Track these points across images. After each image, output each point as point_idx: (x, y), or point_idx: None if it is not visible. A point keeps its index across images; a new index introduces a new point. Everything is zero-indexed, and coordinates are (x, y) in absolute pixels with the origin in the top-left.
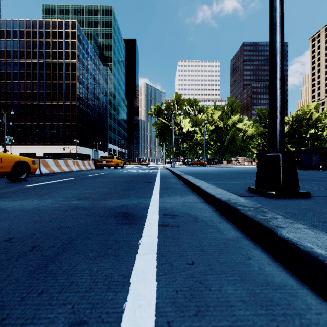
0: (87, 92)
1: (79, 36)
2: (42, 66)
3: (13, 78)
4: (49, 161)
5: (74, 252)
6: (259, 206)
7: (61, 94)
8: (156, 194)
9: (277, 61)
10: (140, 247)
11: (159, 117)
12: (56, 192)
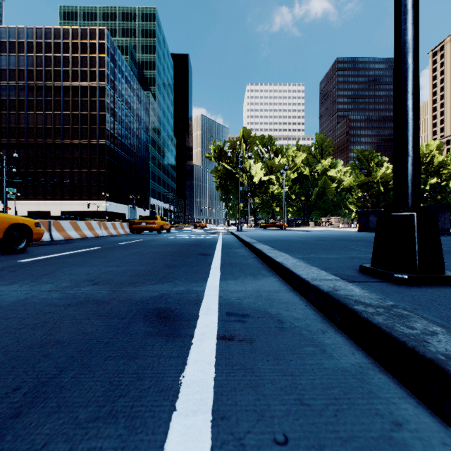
0: (121, 126)
1: (110, 49)
2: (58, 90)
3: (18, 108)
4: (64, 222)
5: (53, 405)
6: (390, 303)
7: (85, 129)
8: (215, 276)
9: (409, 64)
10: (181, 392)
11: (221, 161)
12: (63, 272)
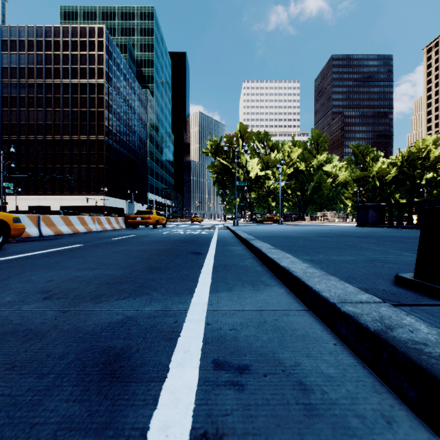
0: (119, 123)
1: (108, 46)
2: (58, 88)
3: (19, 105)
4: (54, 217)
5: None
6: None
7: (84, 126)
8: (204, 284)
9: None
10: None
11: (217, 156)
12: (20, 278)
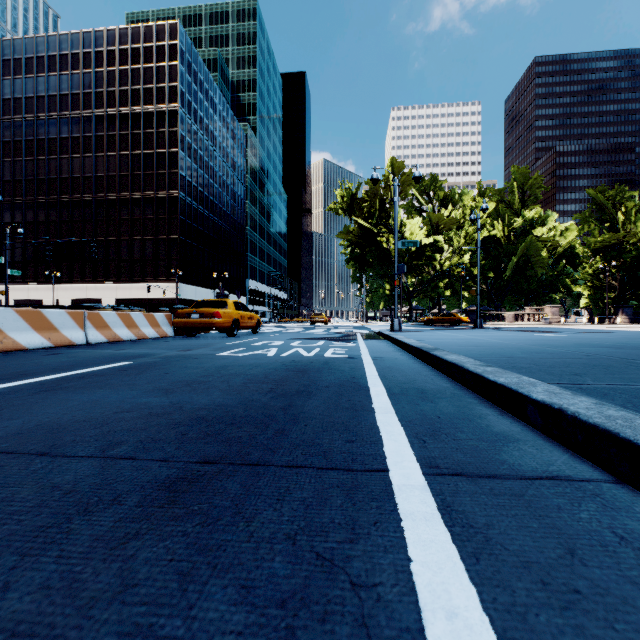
0: (203, 171)
1: (185, 53)
2: (113, 121)
3: (60, 151)
4: None
5: None
6: None
7: (149, 176)
8: None
9: None
10: None
11: (354, 214)
12: None
